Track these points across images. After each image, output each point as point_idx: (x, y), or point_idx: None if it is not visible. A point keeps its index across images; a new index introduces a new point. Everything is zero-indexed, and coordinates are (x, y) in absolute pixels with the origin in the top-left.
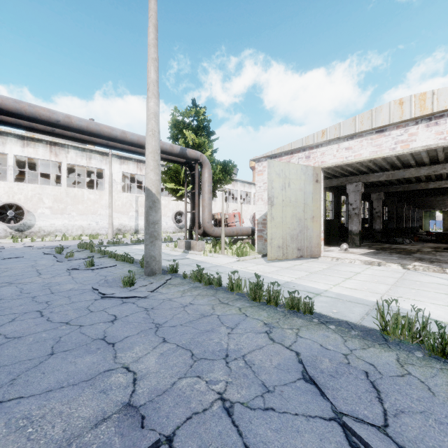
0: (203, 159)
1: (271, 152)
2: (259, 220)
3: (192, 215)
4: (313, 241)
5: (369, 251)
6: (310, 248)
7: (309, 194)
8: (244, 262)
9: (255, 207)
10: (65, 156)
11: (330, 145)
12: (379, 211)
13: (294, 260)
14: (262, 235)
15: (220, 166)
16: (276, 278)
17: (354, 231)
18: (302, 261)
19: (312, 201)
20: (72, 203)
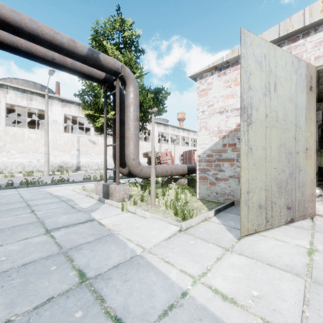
0: (126, 73)
1: (221, 58)
2: (201, 157)
3: (114, 150)
4: (307, 190)
5: None
6: (303, 204)
7: (302, 110)
8: (192, 238)
9: (182, 148)
10: (4, 96)
11: None
12: None
13: (279, 227)
14: (207, 176)
15: (151, 96)
16: None
17: None
18: (297, 230)
19: (305, 121)
20: (11, 141)
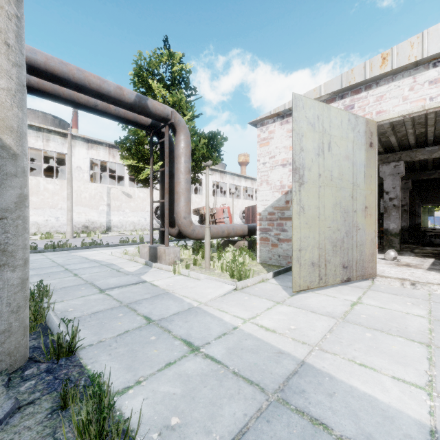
0: (176, 120)
1: (283, 106)
2: (262, 215)
3: (161, 206)
4: (366, 250)
5: (431, 262)
6: (361, 264)
7: (360, 168)
8: (246, 295)
9: (245, 202)
10: None
11: (395, 80)
12: (405, 203)
13: (335, 286)
14: (268, 237)
15: (204, 141)
16: (370, 398)
17: (392, 230)
18: (352, 289)
19: (364, 179)
20: None
